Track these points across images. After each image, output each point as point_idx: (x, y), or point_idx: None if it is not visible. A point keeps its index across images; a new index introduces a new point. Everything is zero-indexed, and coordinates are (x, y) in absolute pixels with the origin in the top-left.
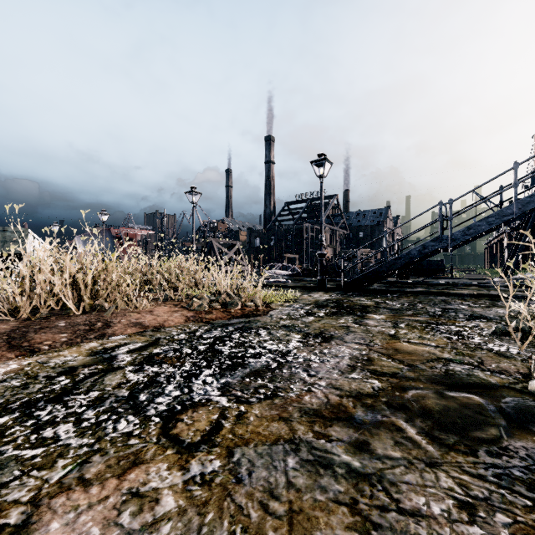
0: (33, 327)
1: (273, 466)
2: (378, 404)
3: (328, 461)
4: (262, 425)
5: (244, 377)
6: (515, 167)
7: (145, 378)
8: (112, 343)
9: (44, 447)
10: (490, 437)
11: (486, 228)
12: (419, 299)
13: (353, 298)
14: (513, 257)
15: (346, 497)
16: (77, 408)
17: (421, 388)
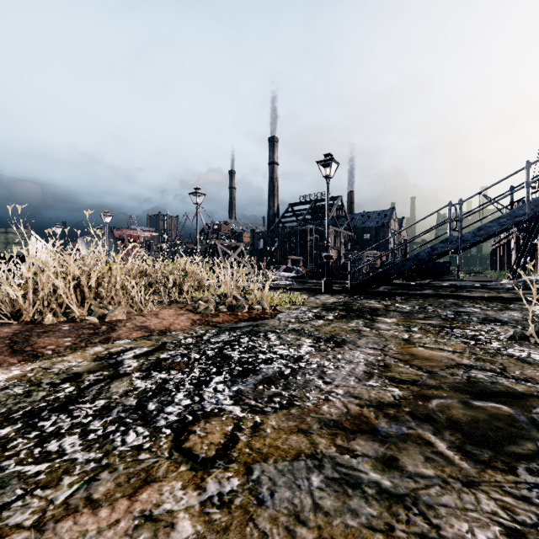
0: (36, 330)
1: (297, 485)
2: (401, 414)
3: (356, 479)
4: (281, 437)
5: (257, 384)
6: (527, 167)
7: (153, 385)
8: (117, 347)
9: (49, 462)
10: (527, 452)
11: (497, 229)
12: (428, 302)
13: (361, 301)
14: (521, 259)
15: (380, 523)
16: (83, 418)
17: (445, 397)
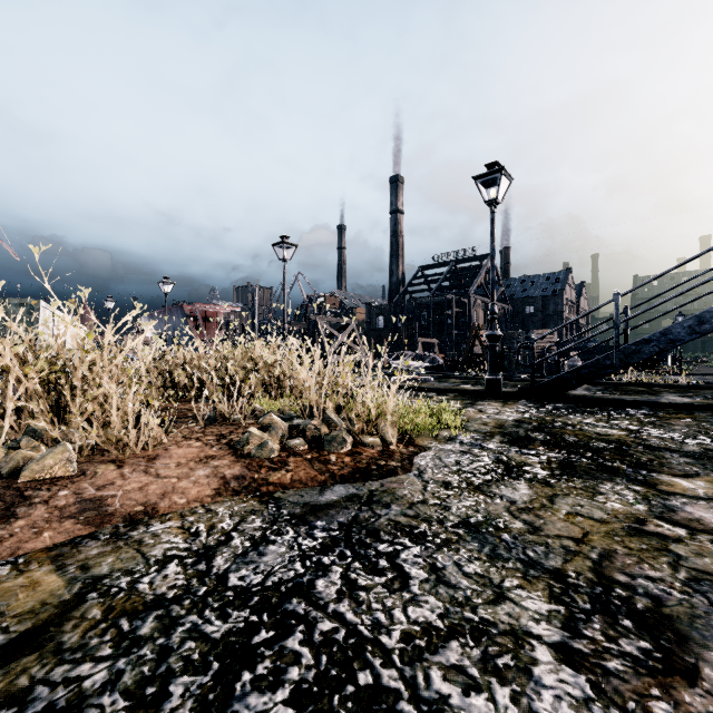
0: None
1: None
2: None
3: None
4: None
5: None
6: None
7: None
8: None
9: None
10: None
11: None
12: (711, 424)
13: (568, 419)
14: None
15: None
16: None
17: None
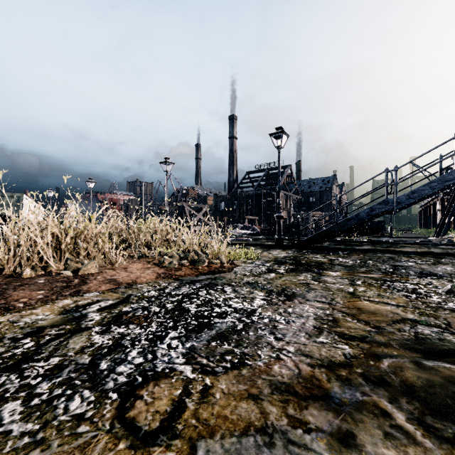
0: (14, 284)
1: None
2: (354, 376)
3: None
4: (230, 405)
5: (210, 340)
6: None
7: (110, 341)
8: (85, 300)
9: None
10: None
11: (429, 192)
12: (368, 256)
13: (308, 255)
14: (446, 219)
15: None
16: (32, 379)
17: (396, 356)
